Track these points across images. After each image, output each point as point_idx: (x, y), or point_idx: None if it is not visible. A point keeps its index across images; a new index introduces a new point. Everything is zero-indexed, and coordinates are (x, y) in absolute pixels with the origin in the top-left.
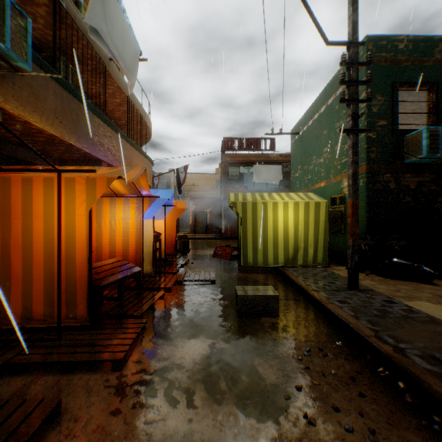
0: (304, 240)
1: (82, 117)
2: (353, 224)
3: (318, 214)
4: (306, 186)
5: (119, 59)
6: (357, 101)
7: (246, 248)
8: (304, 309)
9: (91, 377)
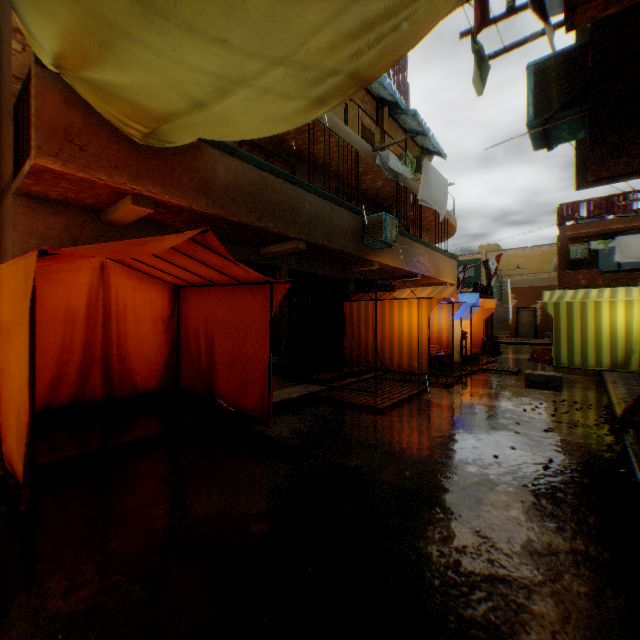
0: (639, 343)
1: (408, 248)
2: None
3: None
4: None
5: (436, 207)
6: None
7: (558, 348)
8: (590, 393)
9: (435, 388)
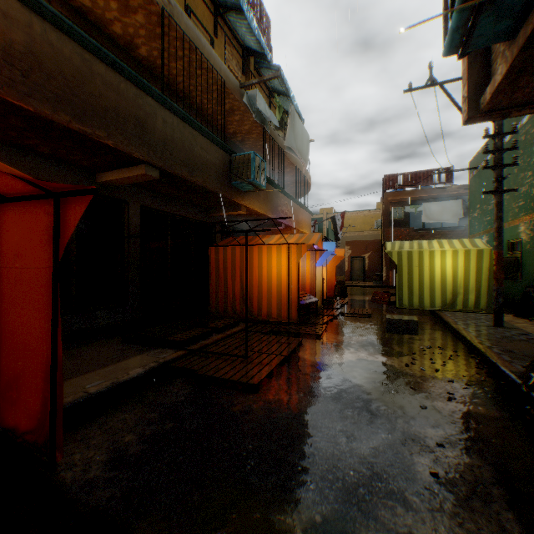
0: (463, 286)
1: (273, 196)
2: (497, 270)
3: (479, 261)
4: (484, 228)
5: (300, 157)
6: (501, 165)
7: (402, 292)
8: (442, 335)
9: (307, 340)
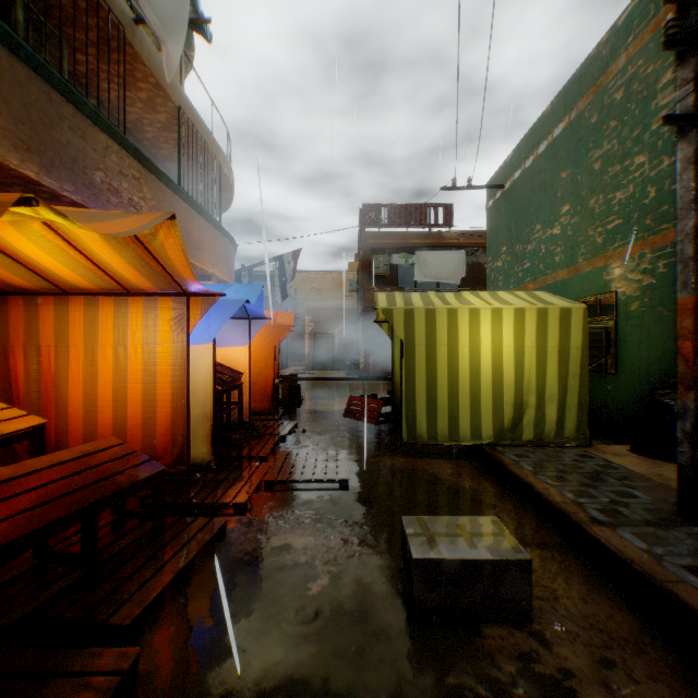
0: (537, 389)
1: (60, 122)
2: (697, 355)
3: (565, 334)
4: (520, 282)
5: None
6: None
7: (414, 405)
8: (589, 587)
9: None
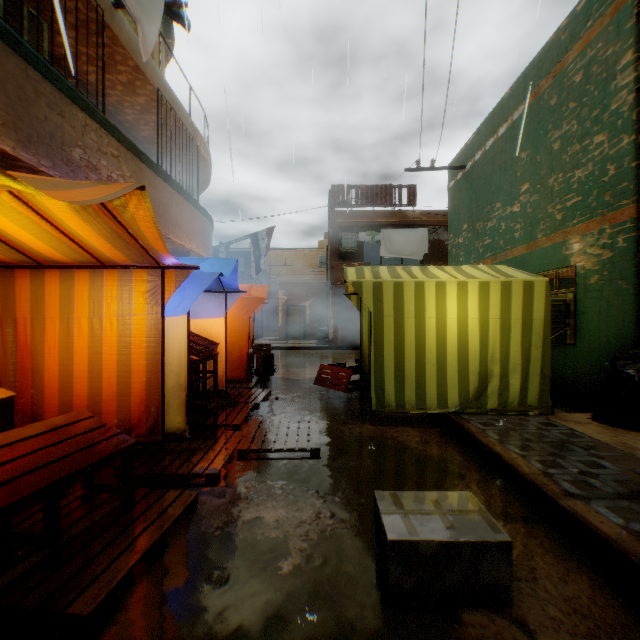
0: (501, 359)
1: (37, 98)
2: None
3: (528, 306)
4: (481, 258)
5: None
6: None
7: (382, 374)
8: (567, 565)
9: None
